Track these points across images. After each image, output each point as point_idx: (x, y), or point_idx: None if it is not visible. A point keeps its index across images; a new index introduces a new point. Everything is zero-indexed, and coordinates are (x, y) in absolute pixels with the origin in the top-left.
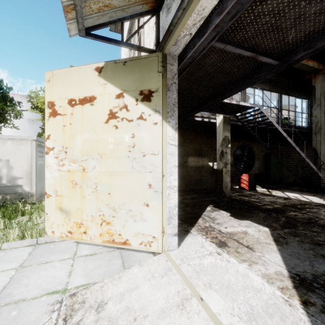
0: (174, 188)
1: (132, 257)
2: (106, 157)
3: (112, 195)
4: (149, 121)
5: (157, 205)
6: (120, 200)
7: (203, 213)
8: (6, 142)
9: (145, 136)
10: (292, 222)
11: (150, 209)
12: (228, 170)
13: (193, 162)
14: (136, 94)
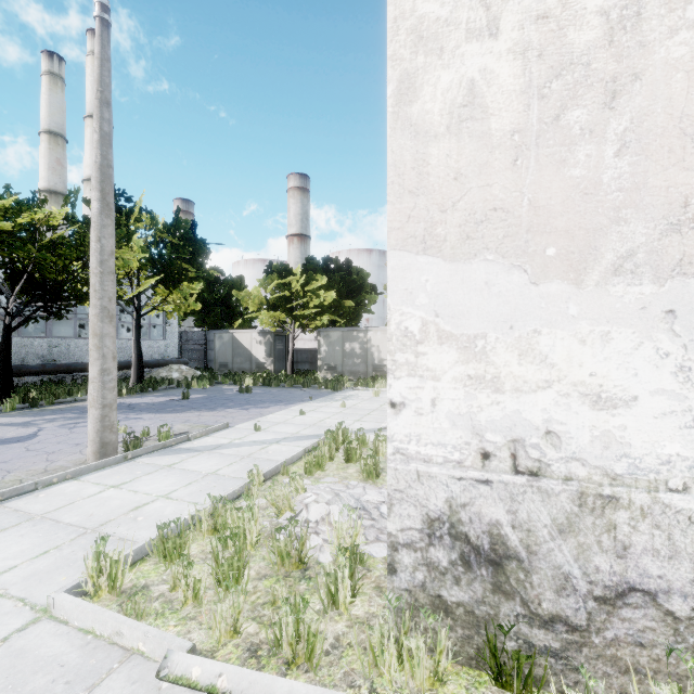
0: None
1: None
2: None
3: None
4: None
5: None
6: None
7: None
8: (377, 332)
9: None
10: None
11: None
12: None
13: None
14: None
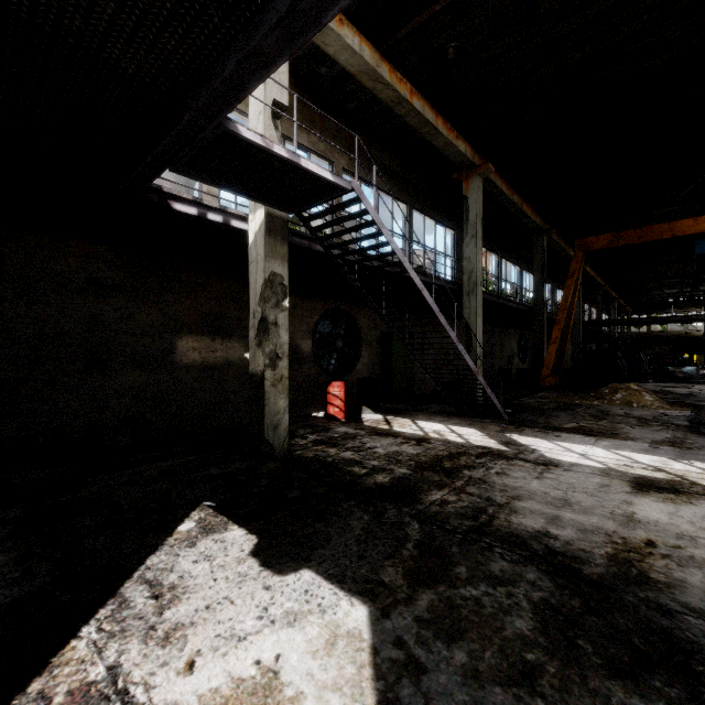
0: None
1: None
2: None
3: None
4: None
5: None
6: None
7: (145, 562)
8: None
9: None
10: (438, 539)
11: None
12: (281, 377)
13: (195, 353)
14: None
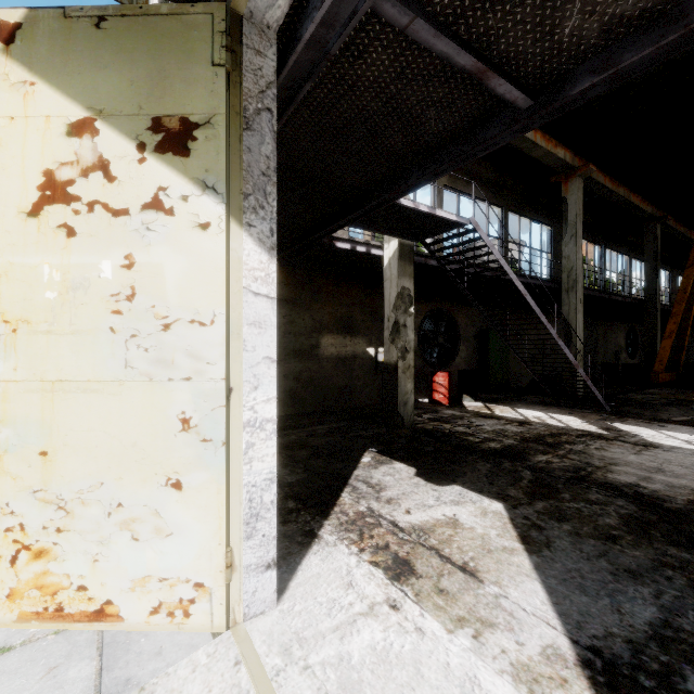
0: (266, 425)
1: (139, 641)
2: (32, 332)
3: (56, 458)
4: (183, 218)
5: (208, 485)
6: (82, 473)
7: (353, 473)
8: None
9: (172, 264)
10: (546, 480)
11: (187, 497)
12: (409, 366)
13: (332, 347)
14: (139, 126)
